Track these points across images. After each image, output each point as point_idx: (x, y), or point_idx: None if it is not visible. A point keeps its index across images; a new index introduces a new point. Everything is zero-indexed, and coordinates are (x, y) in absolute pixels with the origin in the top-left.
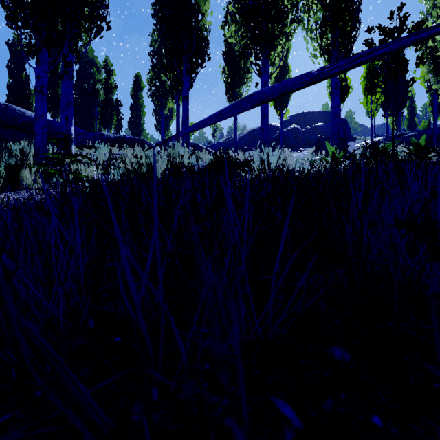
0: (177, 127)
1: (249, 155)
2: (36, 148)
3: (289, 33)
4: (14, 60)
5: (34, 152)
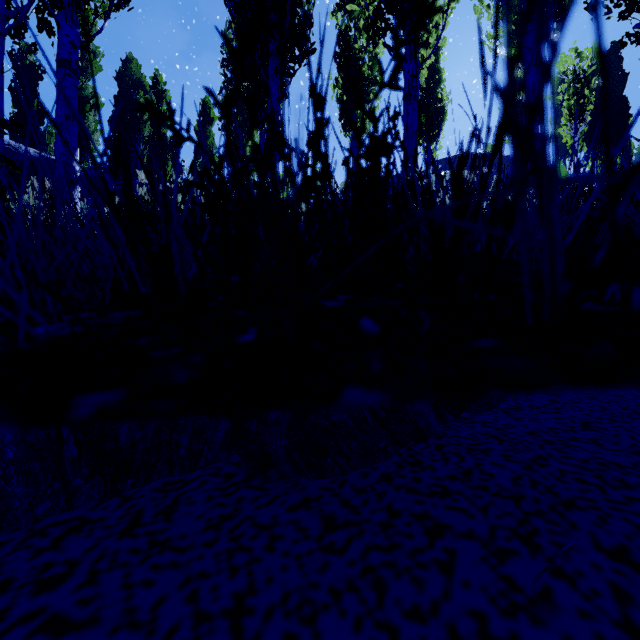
0: None
1: None
2: None
3: None
4: (21, 79)
5: None
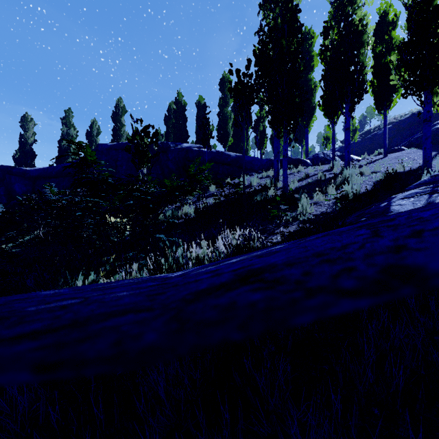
0: (332, 147)
1: (406, 163)
2: (284, 184)
3: None
4: (199, 113)
5: (283, 186)
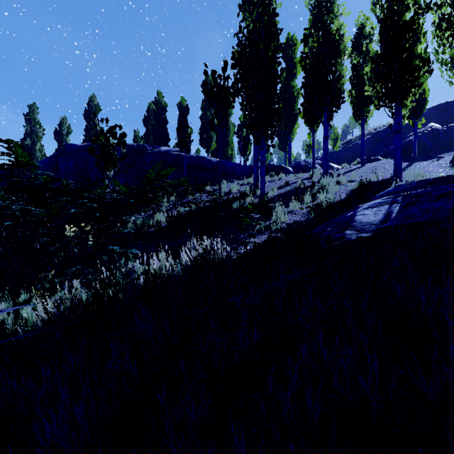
0: (312, 155)
1: (380, 173)
2: (262, 192)
3: (421, 83)
4: (181, 115)
5: (261, 194)
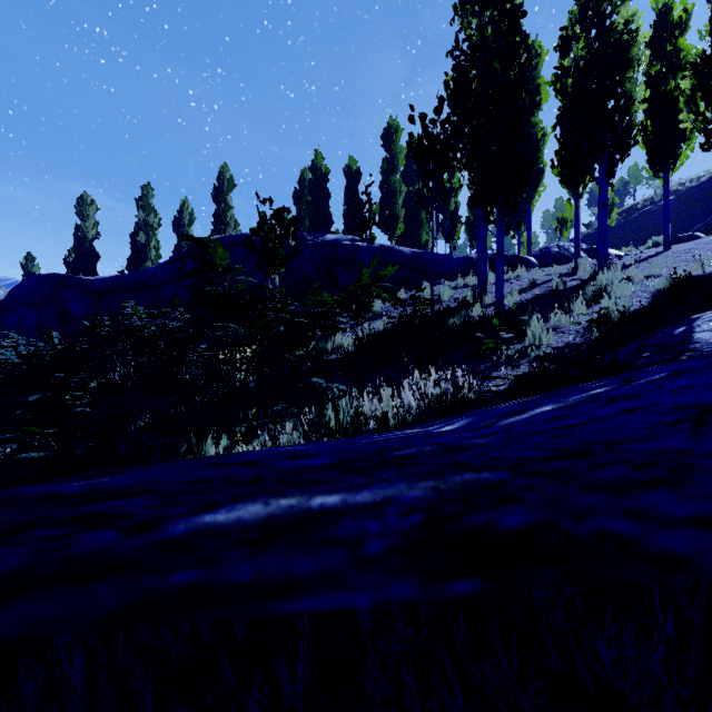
0: (575, 236)
1: (706, 261)
2: (499, 298)
3: None
4: (350, 184)
5: (497, 301)
